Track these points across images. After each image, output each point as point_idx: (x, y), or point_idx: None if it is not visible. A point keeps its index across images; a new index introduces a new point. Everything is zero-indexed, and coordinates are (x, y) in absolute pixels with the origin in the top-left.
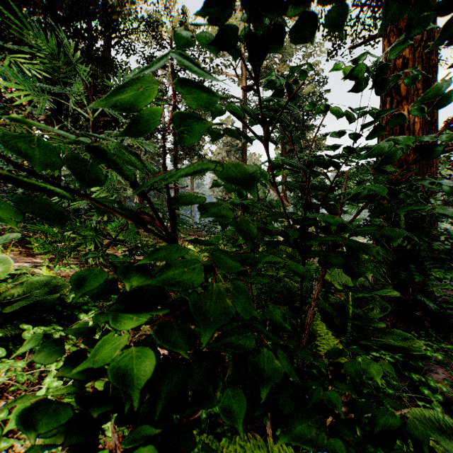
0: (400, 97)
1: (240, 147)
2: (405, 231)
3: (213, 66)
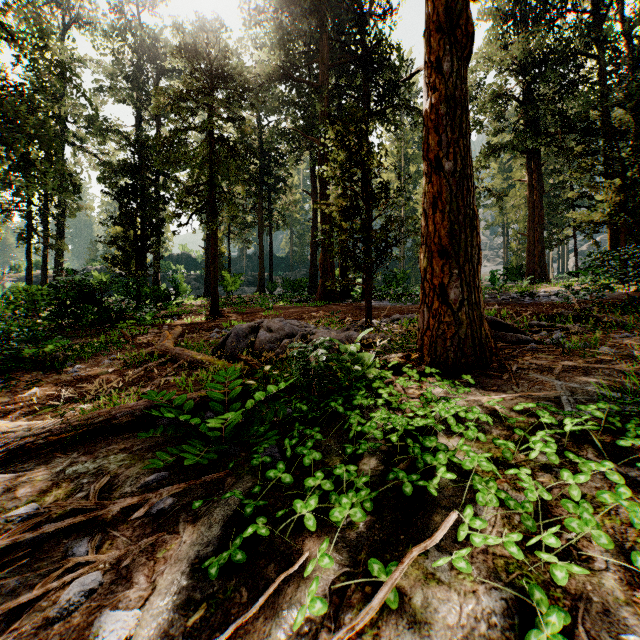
0: None
1: None
2: None
3: None
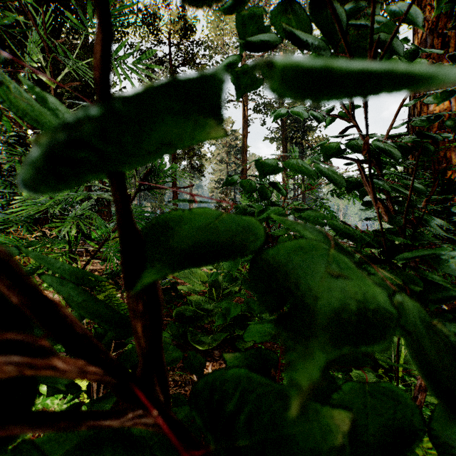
0: None
1: (240, 148)
2: (452, 241)
3: (213, 64)
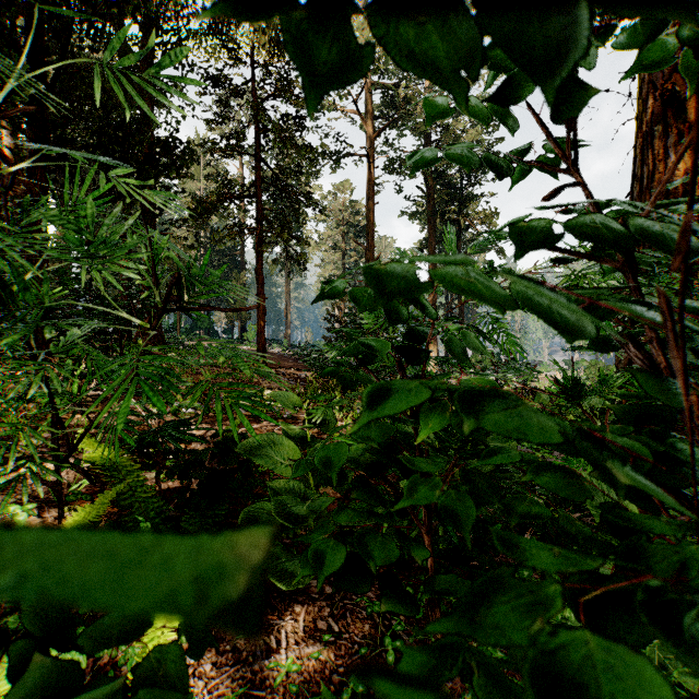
0: (683, 124)
1: (363, 227)
2: None
3: None
